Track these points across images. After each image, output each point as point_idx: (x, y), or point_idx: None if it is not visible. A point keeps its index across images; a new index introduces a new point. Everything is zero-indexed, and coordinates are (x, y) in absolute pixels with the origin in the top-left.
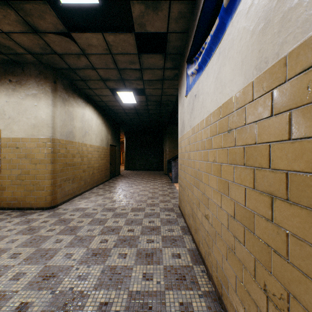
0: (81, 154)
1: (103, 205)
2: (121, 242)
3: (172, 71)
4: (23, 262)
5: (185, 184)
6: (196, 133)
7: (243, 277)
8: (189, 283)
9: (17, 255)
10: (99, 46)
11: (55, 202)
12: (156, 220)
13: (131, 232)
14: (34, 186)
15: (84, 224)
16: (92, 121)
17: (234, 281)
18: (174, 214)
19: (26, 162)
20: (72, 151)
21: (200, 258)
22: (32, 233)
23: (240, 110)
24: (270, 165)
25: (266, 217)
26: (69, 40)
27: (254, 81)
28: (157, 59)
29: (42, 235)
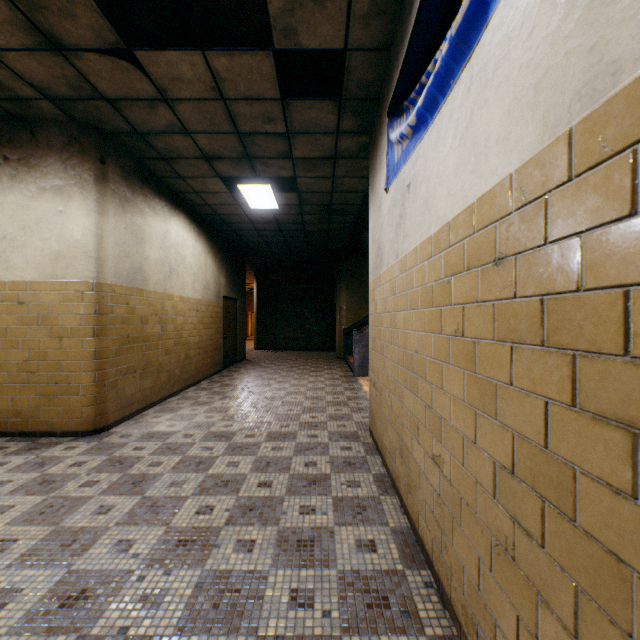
0: (161, 317)
1: (207, 427)
2: (243, 513)
3: (356, 139)
4: (18, 561)
5: (385, 382)
6: (411, 269)
7: (538, 624)
8: (397, 617)
9: (7, 544)
10: (196, 81)
11: (104, 419)
12: (321, 459)
13: (267, 489)
14: (57, 387)
15: (163, 471)
16: (185, 246)
17: (513, 627)
18: (360, 447)
19: (39, 334)
20: (142, 311)
21: (420, 552)
22: (47, 490)
23: (531, 209)
24: (628, 346)
25: (614, 484)
26: (130, 66)
27: (575, 129)
28: (323, 112)
29: (68, 495)
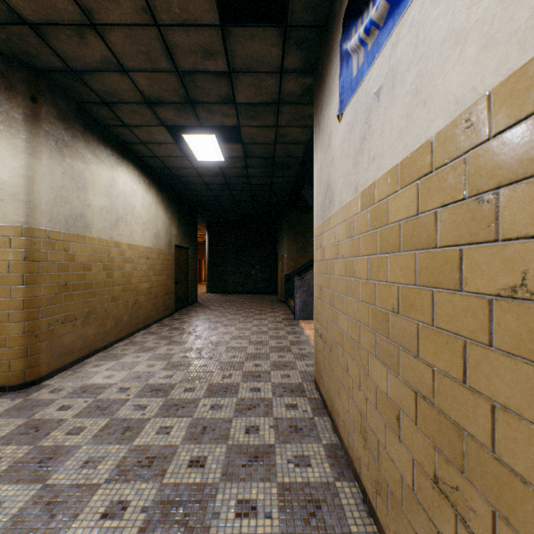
0: (107, 264)
1: (146, 378)
2: (163, 515)
3: (300, 80)
4: None
5: (337, 338)
6: (383, 200)
7: None
8: None
9: None
10: None
11: (35, 372)
12: (264, 423)
13: (198, 471)
14: None
15: (82, 441)
16: (134, 196)
17: None
18: (307, 405)
19: None
20: (84, 258)
21: None
22: None
23: None
24: None
25: None
26: None
27: None
28: (267, 44)
29: None
